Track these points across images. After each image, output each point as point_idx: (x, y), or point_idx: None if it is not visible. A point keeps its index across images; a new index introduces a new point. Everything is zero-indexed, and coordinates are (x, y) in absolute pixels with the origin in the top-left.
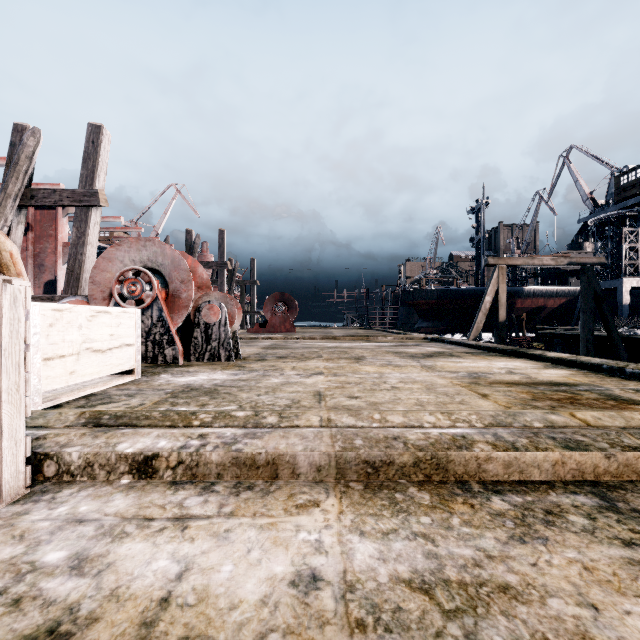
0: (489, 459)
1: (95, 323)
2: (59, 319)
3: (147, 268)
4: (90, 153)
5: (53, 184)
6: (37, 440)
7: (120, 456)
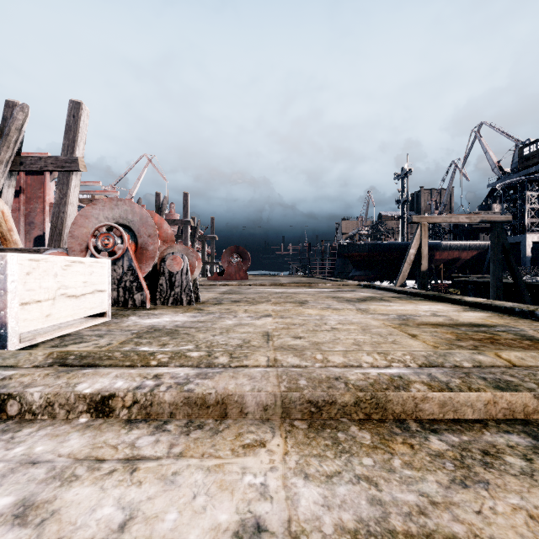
0: (425, 399)
1: (69, 272)
2: (36, 268)
3: (119, 224)
4: (71, 126)
5: (41, 153)
6: (3, 380)
7: (79, 396)
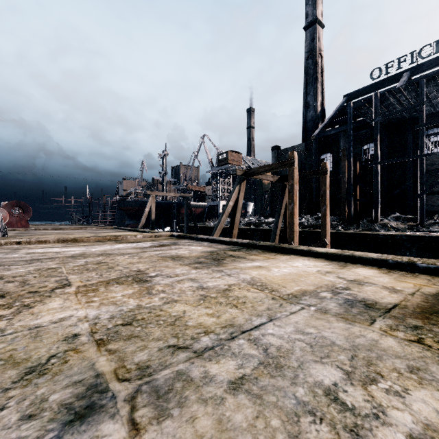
0: (84, 239)
1: None
2: None
3: None
4: None
5: None
6: None
7: (13, 241)
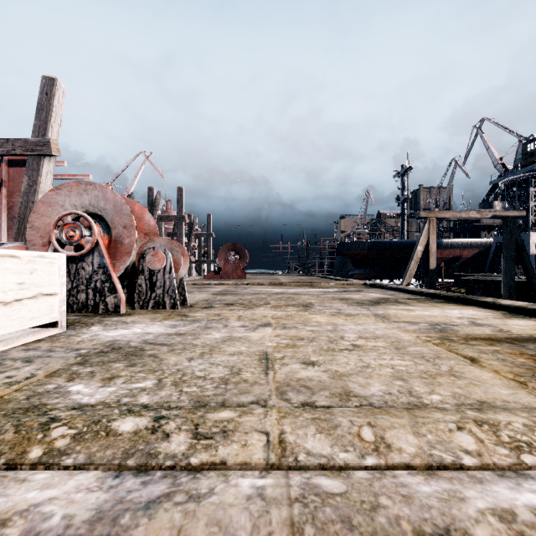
0: None
1: None
2: None
3: (89, 213)
4: (43, 104)
5: None
6: None
7: None
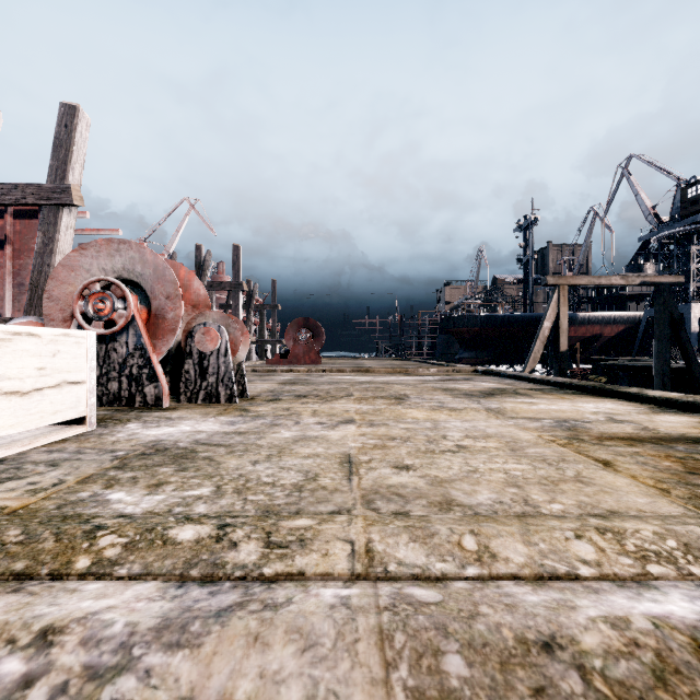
0: None
1: (7, 351)
2: None
3: (123, 280)
4: (62, 139)
5: None
6: None
7: None
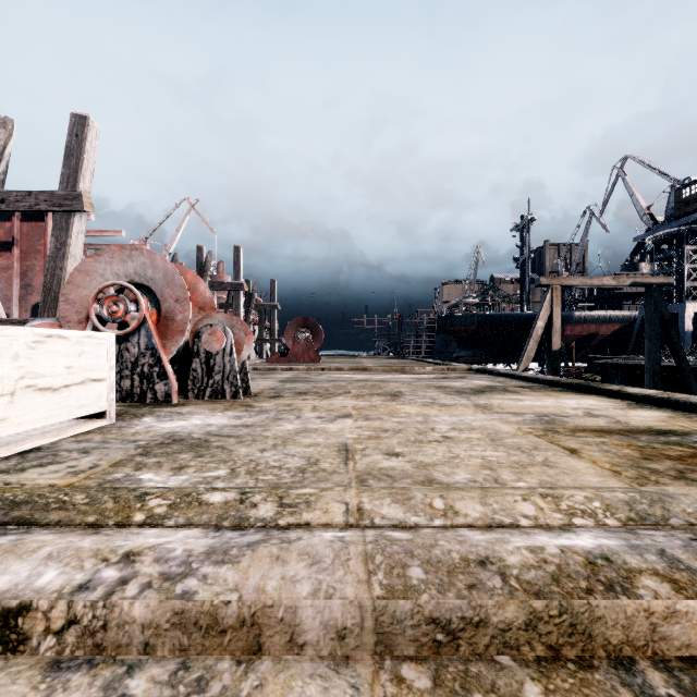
0: (672, 615)
1: (41, 351)
2: None
3: (134, 284)
4: (73, 148)
5: None
6: None
7: None
